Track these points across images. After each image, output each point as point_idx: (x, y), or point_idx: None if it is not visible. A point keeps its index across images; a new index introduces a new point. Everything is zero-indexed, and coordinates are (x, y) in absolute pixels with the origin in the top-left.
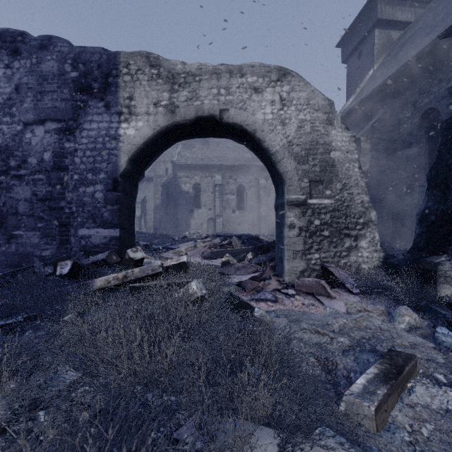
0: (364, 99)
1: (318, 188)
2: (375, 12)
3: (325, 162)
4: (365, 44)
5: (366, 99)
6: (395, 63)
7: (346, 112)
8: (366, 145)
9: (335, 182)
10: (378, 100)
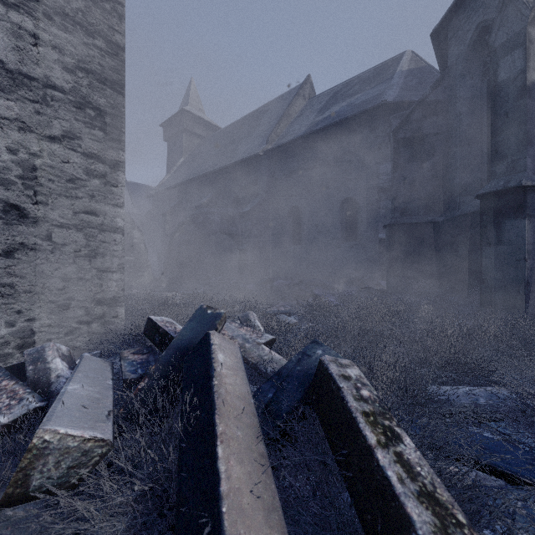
0: (170, 188)
1: (128, 253)
2: (183, 122)
3: (131, 243)
4: (178, 138)
5: (171, 188)
6: (188, 171)
7: (161, 190)
8: (170, 218)
9: (135, 251)
10: (178, 191)
